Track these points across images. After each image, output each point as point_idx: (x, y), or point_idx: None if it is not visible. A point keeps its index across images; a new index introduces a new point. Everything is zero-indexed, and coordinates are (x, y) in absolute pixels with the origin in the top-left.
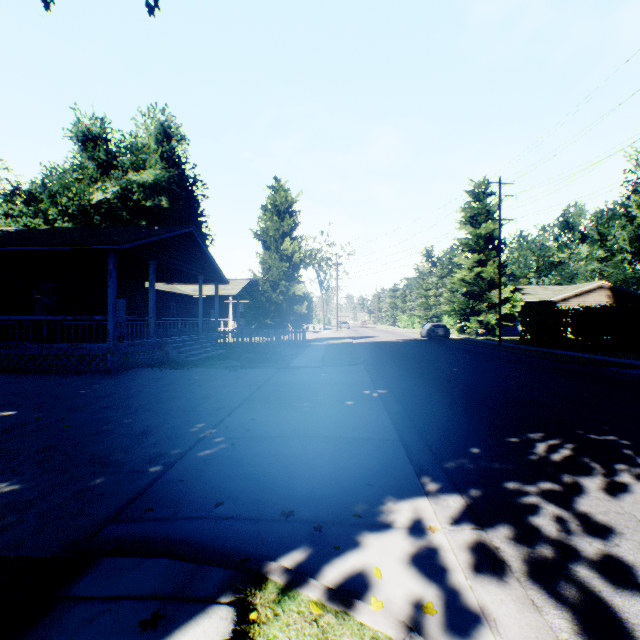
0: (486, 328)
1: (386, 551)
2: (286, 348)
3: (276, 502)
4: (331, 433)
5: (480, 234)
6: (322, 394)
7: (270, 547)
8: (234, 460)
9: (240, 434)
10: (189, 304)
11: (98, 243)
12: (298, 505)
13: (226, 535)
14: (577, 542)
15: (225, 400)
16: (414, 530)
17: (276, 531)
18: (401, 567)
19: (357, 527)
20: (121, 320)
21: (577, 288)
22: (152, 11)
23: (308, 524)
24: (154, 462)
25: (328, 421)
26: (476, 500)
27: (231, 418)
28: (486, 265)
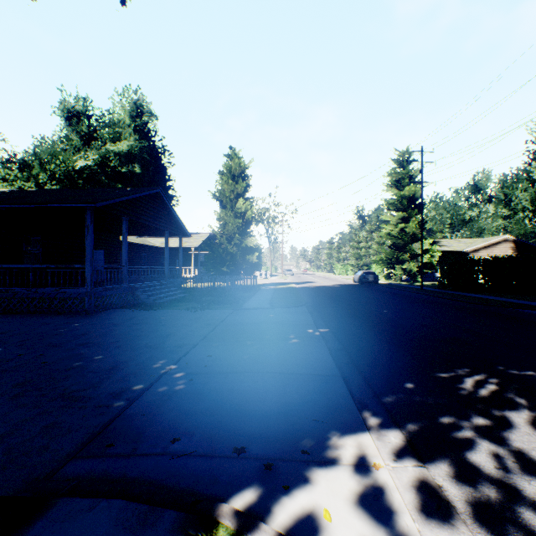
0: (409, 275)
1: (334, 490)
2: (240, 292)
3: (229, 438)
4: (279, 369)
5: (404, 195)
6: (271, 333)
7: (222, 486)
8: (191, 395)
9: (198, 370)
10: (158, 254)
11: (77, 201)
12: (249, 441)
13: (180, 473)
14: (516, 480)
15: (186, 338)
16: (359, 467)
17: (228, 469)
18: (349, 508)
19: (305, 464)
20: (99, 268)
21: (486, 241)
22: (124, 2)
23: (259, 461)
24: (119, 397)
25: (276, 358)
26: (415, 436)
27: (190, 355)
28: (409, 221)
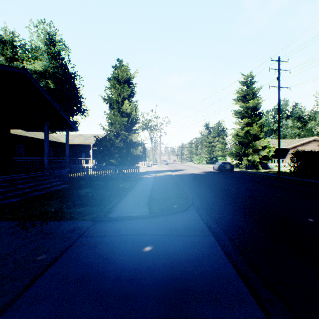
0: (252, 164)
1: None
2: (123, 181)
3: None
4: None
5: (249, 106)
6: None
7: None
8: None
9: None
10: (64, 149)
11: None
12: None
13: None
14: None
15: None
16: None
17: None
18: None
19: None
20: None
21: (301, 140)
22: None
23: None
24: None
25: None
26: None
27: None
28: (251, 126)
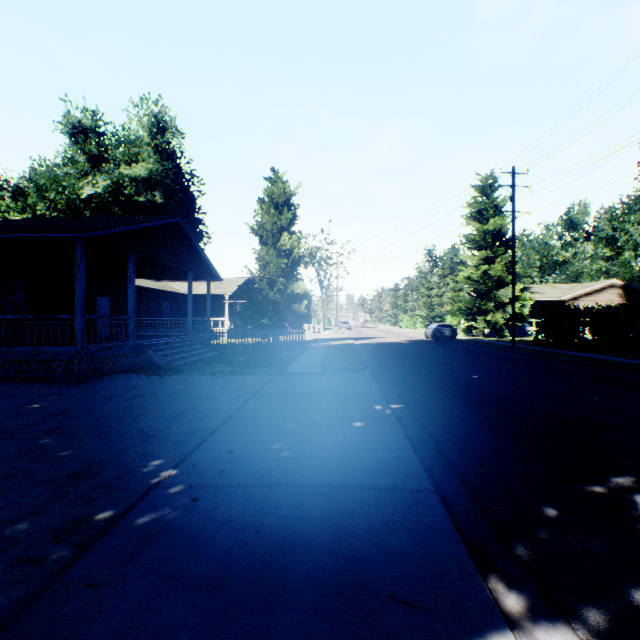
0: (494, 328)
1: None
2: (284, 350)
3: None
4: (336, 478)
5: (487, 230)
6: (323, 411)
7: None
8: (188, 536)
9: (208, 479)
10: (183, 303)
11: (62, 230)
12: None
13: None
14: None
15: (202, 419)
16: None
17: None
18: None
19: None
20: (104, 320)
21: (587, 287)
22: None
23: None
24: (64, 538)
25: (332, 456)
26: None
27: (203, 449)
28: (493, 262)
